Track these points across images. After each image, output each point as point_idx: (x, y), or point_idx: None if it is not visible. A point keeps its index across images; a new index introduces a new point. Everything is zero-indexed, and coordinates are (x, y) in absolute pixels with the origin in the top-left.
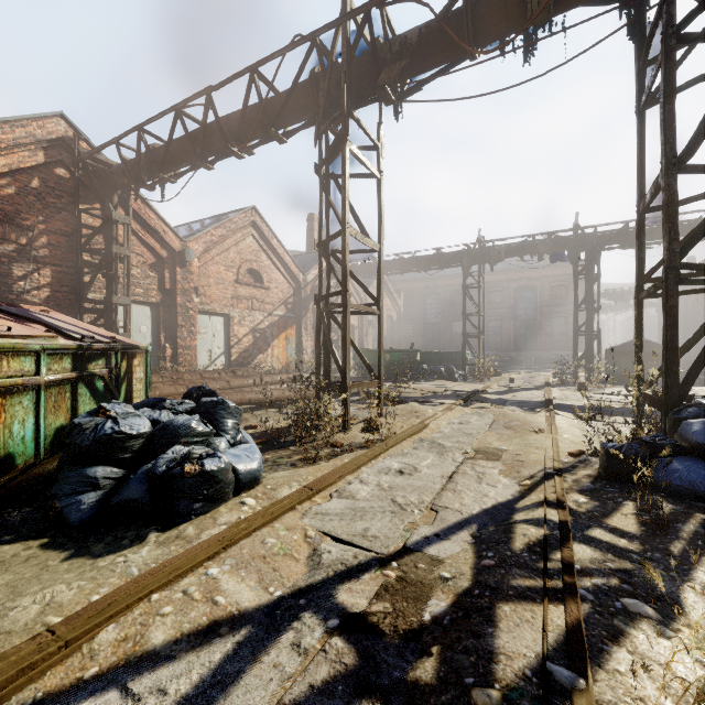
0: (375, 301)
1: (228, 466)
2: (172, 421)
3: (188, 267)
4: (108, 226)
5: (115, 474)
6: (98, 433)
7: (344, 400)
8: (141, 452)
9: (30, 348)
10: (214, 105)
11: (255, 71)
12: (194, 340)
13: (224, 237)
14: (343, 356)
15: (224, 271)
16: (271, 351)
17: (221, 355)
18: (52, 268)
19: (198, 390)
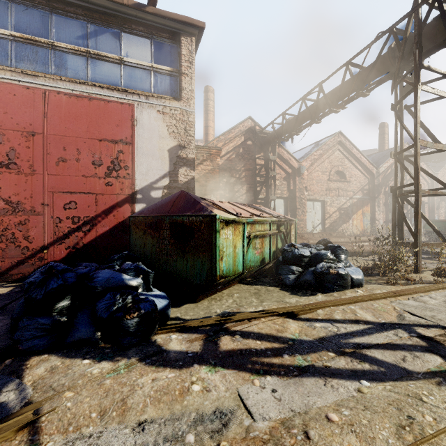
0: (444, 186)
1: (348, 274)
2: (319, 252)
3: (302, 176)
4: (267, 163)
5: (299, 270)
6: (293, 253)
7: (415, 253)
8: (307, 263)
9: (268, 221)
10: (323, 90)
11: (348, 63)
12: (304, 216)
13: (321, 155)
14: (414, 225)
15: (321, 175)
16: (351, 222)
17: (319, 224)
18: (246, 186)
19: (323, 241)
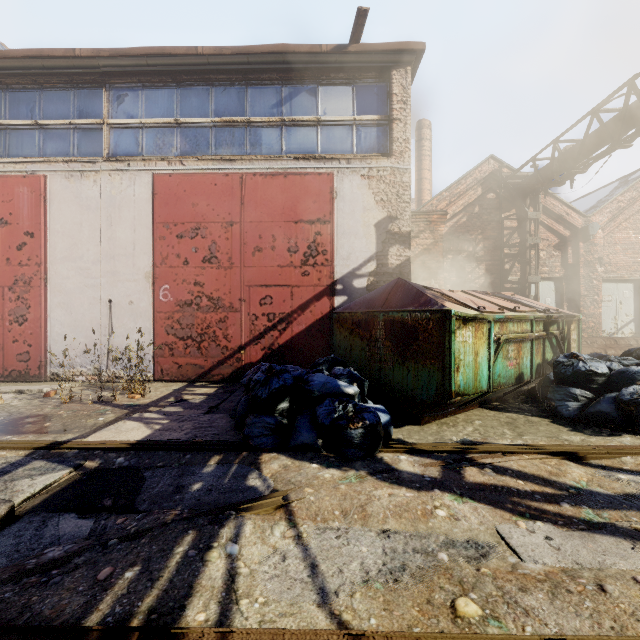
0: None
1: None
2: (626, 368)
3: (591, 240)
4: (522, 224)
5: (586, 395)
6: (575, 368)
7: None
8: (603, 385)
9: (529, 318)
10: (636, 90)
11: None
12: (597, 309)
13: (633, 199)
14: None
15: (633, 235)
16: None
17: (630, 322)
18: (485, 263)
19: (637, 350)
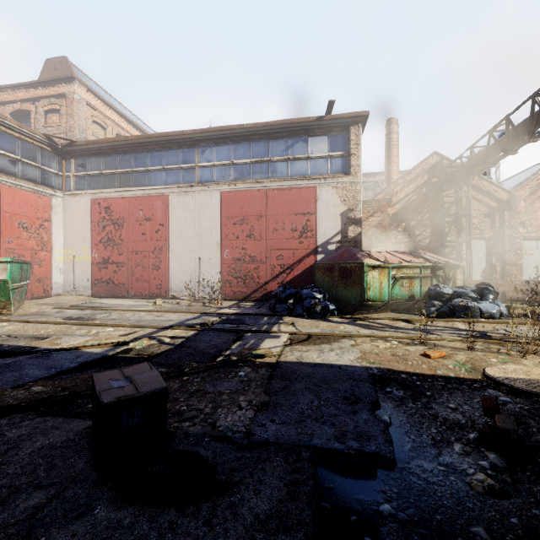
0: None
1: (476, 306)
2: (460, 291)
3: (514, 209)
4: (457, 200)
5: (440, 304)
6: (435, 291)
7: None
8: (448, 299)
9: (418, 266)
10: (511, 122)
11: (535, 96)
12: (519, 260)
13: None
14: None
15: None
16: None
17: None
18: (430, 228)
19: (481, 284)
